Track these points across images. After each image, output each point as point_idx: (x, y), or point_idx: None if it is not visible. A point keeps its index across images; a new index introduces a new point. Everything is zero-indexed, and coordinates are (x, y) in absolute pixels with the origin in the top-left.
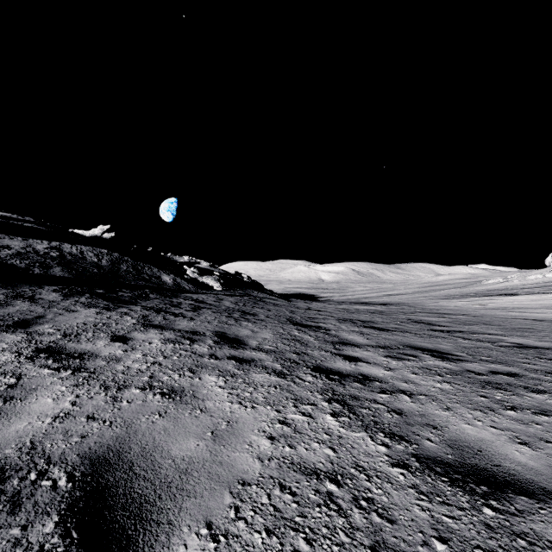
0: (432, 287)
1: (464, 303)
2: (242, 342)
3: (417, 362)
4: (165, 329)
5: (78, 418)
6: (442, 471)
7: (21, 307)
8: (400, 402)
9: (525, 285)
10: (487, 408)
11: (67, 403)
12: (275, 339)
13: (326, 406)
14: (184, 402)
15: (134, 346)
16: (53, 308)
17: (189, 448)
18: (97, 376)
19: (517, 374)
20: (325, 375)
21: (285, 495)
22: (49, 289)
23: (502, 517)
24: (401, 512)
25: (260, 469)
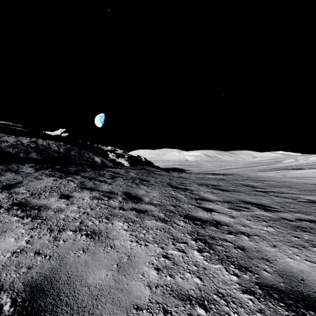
0: (252, 164)
1: (272, 174)
2: (140, 199)
3: (249, 212)
4: (93, 190)
5: (29, 253)
6: (278, 297)
7: (9, 176)
8: (242, 241)
9: (308, 163)
10: (301, 246)
11: (24, 241)
12: (160, 196)
13: (194, 244)
14: (100, 241)
15: (73, 201)
16: (28, 177)
17: (100, 278)
18: (47, 222)
19: (314, 221)
20: (192, 221)
21: None
22: (28, 165)
23: None
24: None
25: (149, 295)
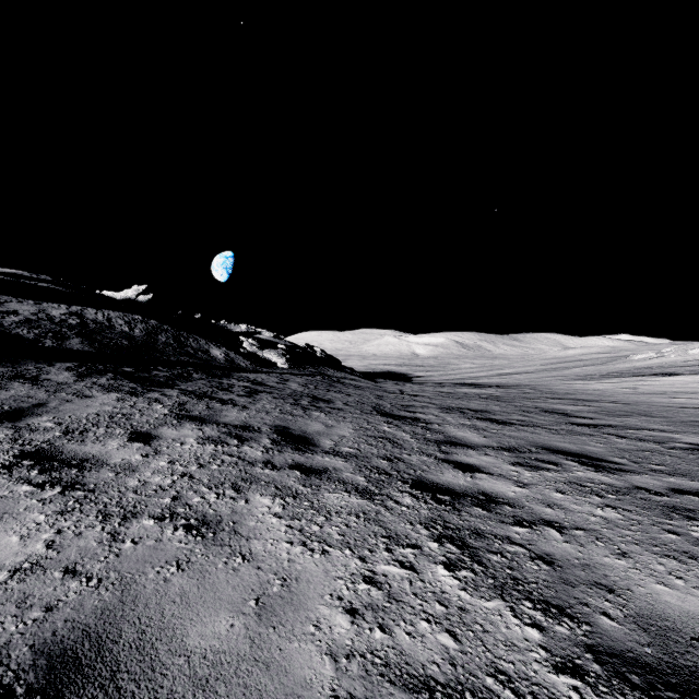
0: (560, 364)
1: (607, 385)
2: (311, 442)
3: (561, 473)
4: (206, 423)
5: (50, 573)
6: (642, 682)
7: (18, 391)
8: (547, 541)
9: (687, 362)
10: (684, 553)
11: (40, 544)
12: (357, 437)
13: (435, 550)
14: (218, 542)
15: (160, 448)
16: (60, 392)
17: (216, 633)
18: (97, 497)
19: None
20: (430, 495)
21: None
22: (61, 367)
23: None
24: None
25: (333, 679)
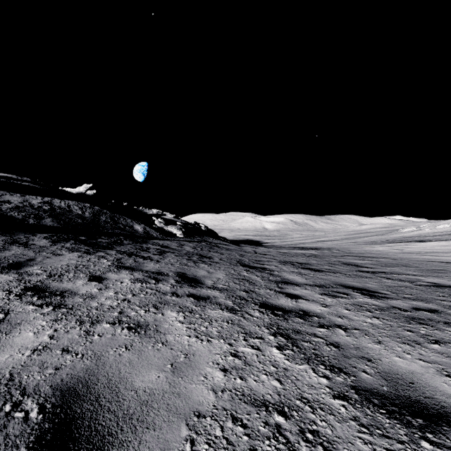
0: (357, 235)
1: (384, 248)
2: (200, 282)
3: (349, 299)
4: (134, 270)
5: (54, 351)
6: (379, 403)
7: (16, 251)
8: (337, 336)
9: (435, 233)
10: (414, 342)
11: (46, 336)
12: (227, 279)
13: (272, 340)
14: (148, 336)
15: (108, 285)
16: (42, 252)
17: (150, 380)
18: (74, 312)
19: (436, 310)
20: (270, 311)
21: (236, 427)
22: (41, 236)
23: (440, 450)
24: (345, 446)
25: (214, 401)
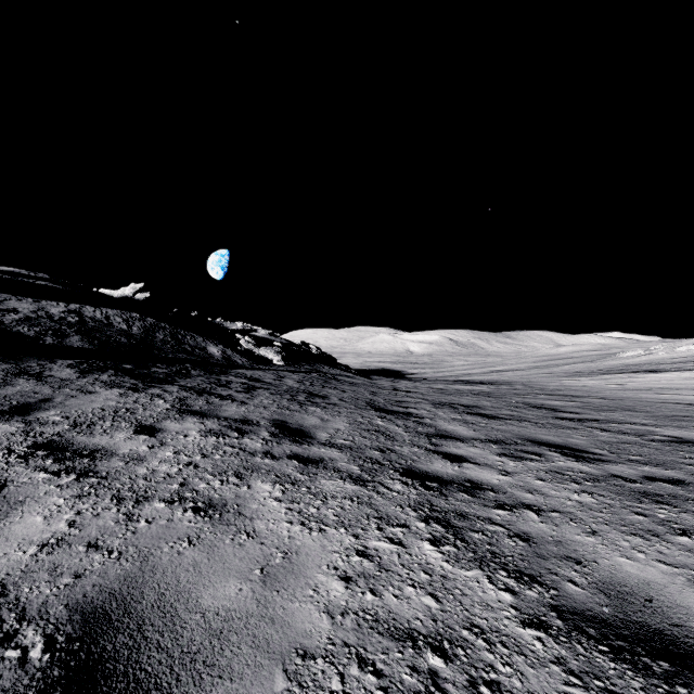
0: (552, 361)
1: (595, 382)
2: (308, 435)
3: (543, 463)
4: (207, 417)
5: (75, 547)
6: (597, 634)
7: (24, 387)
8: (525, 522)
9: (674, 359)
10: (649, 532)
11: (63, 523)
12: (351, 430)
13: (422, 529)
14: (224, 522)
15: (165, 440)
16: (64, 388)
17: (227, 596)
18: (110, 483)
19: (682, 481)
20: (419, 482)
21: (366, 676)
22: (63, 364)
23: None
24: None
25: (330, 631)
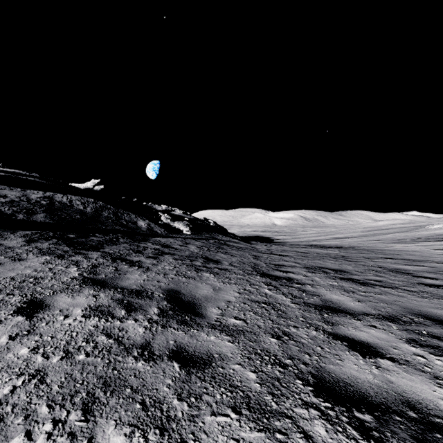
0: (375, 231)
1: (421, 247)
2: (198, 311)
3: None
4: (104, 288)
5: None
6: None
7: None
8: None
9: None
10: None
11: None
12: (242, 302)
13: None
14: None
15: (38, 324)
16: None
17: None
18: None
19: None
20: (345, 411)
21: None
22: (20, 234)
23: None
24: None
25: None
